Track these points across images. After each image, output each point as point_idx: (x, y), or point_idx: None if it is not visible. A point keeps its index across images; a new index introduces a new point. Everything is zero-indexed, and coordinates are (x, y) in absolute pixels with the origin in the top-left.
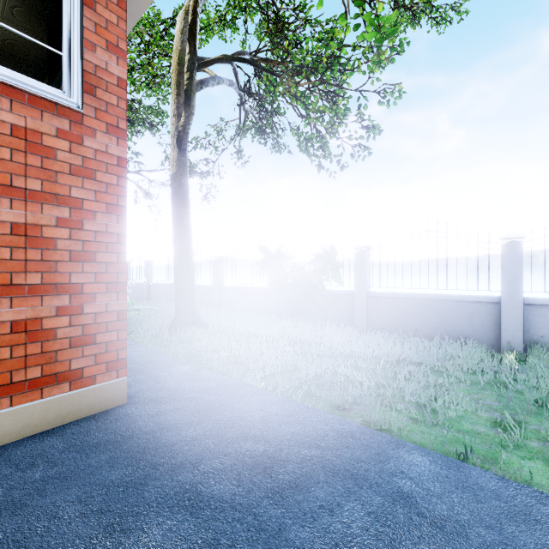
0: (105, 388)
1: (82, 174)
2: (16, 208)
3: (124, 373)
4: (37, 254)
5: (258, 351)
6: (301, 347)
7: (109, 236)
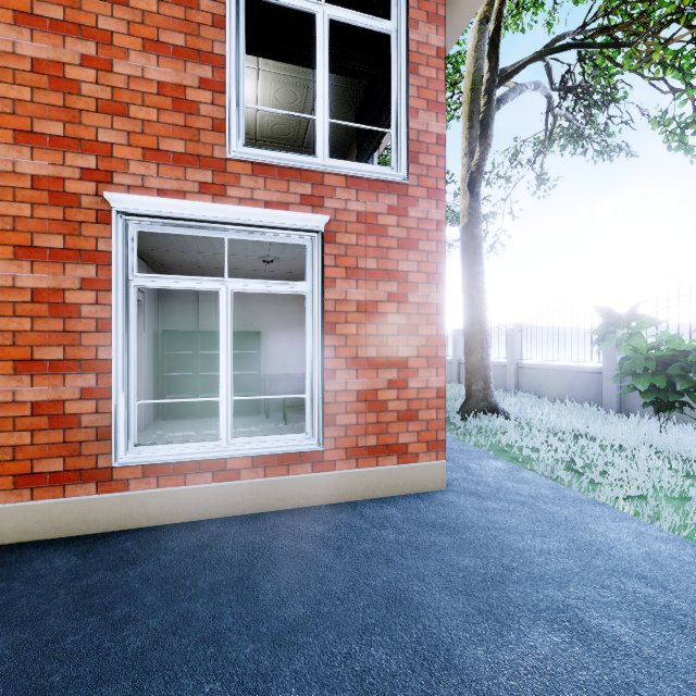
0: (425, 468)
1: (407, 246)
2: (360, 288)
3: (443, 456)
4: (374, 329)
5: (603, 459)
6: (683, 466)
7: (429, 307)
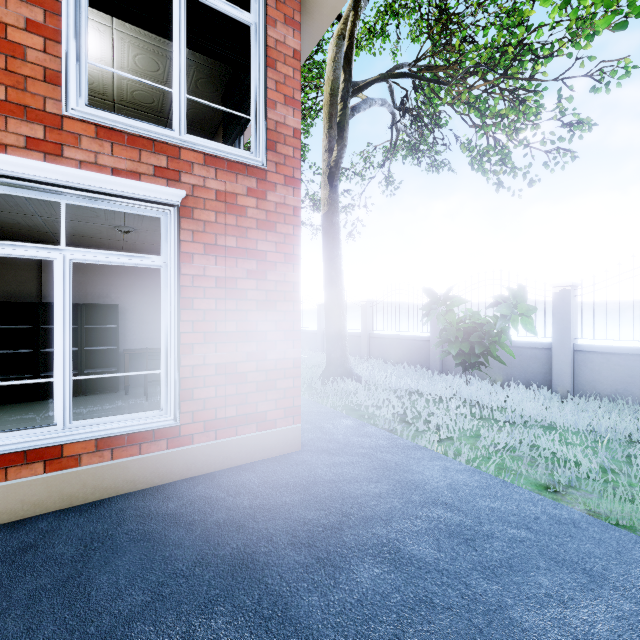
0: (283, 432)
1: (266, 228)
2: (219, 264)
3: (299, 420)
4: (233, 304)
5: (427, 410)
6: (479, 411)
7: (286, 285)
